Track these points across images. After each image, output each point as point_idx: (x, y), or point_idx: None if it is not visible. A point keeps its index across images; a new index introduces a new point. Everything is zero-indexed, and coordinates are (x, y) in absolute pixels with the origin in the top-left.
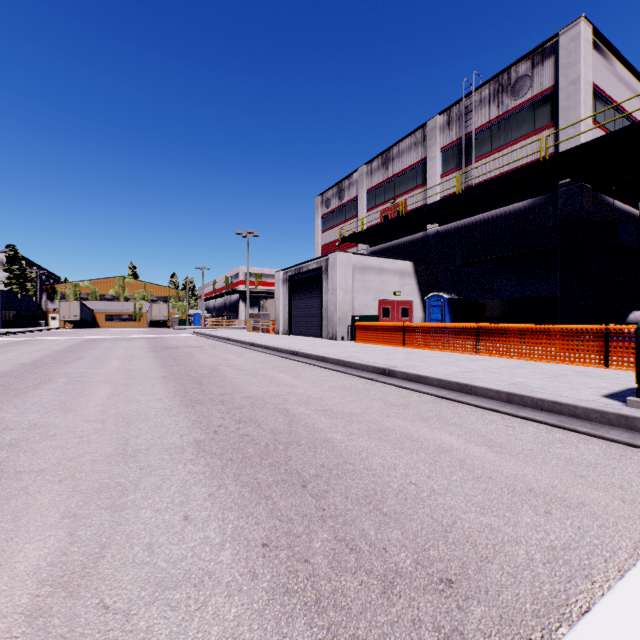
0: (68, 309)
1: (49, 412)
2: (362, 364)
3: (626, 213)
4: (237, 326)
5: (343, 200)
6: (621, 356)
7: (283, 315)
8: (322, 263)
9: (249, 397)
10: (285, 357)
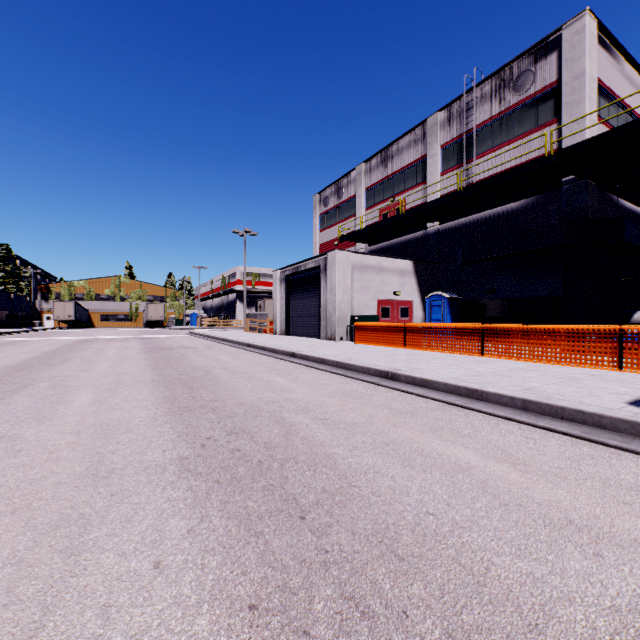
0: (62, 309)
1: (21, 422)
2: (363, 367)
3: (630, 211)
4: (234, 326)
5: (341, 198)
6: (636, 358)
7: (280, 315)
8: (320, 262)
9: (243, 404)
10: (282, 359)
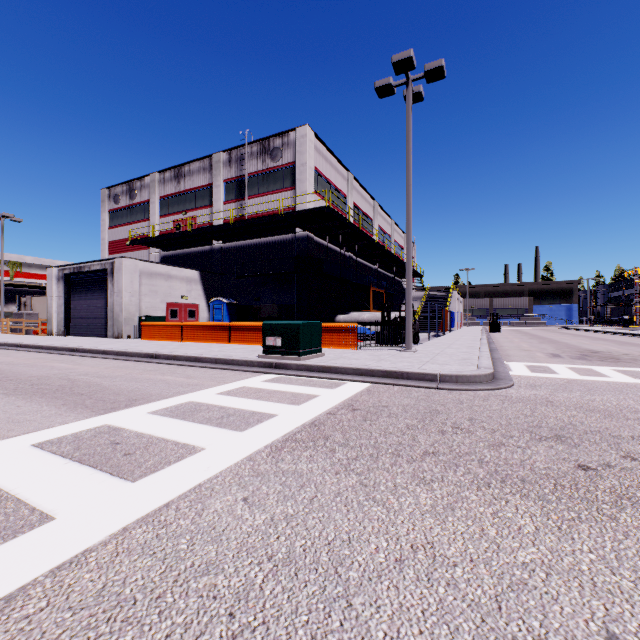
0: None
1: None
2: (137, 352)
3: (338, 252)
4: None
5: (135, 200)
6: None
7: (58, 315)
8: (107, 265)
9: (35, 376)
10: (64, 354)
